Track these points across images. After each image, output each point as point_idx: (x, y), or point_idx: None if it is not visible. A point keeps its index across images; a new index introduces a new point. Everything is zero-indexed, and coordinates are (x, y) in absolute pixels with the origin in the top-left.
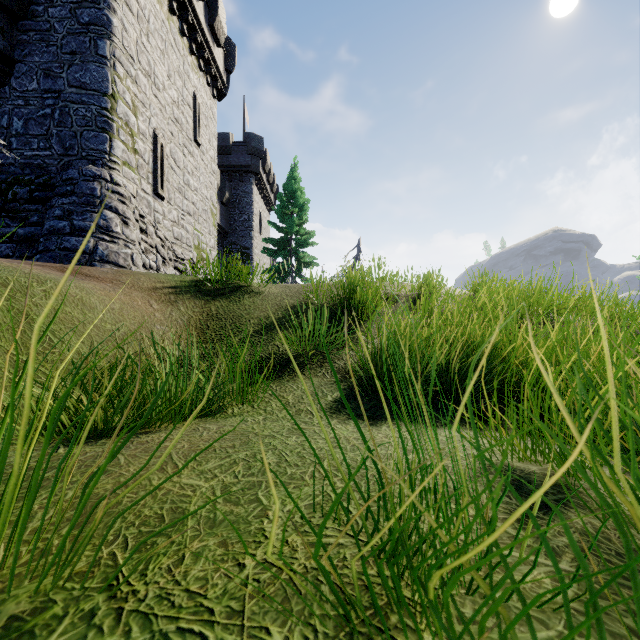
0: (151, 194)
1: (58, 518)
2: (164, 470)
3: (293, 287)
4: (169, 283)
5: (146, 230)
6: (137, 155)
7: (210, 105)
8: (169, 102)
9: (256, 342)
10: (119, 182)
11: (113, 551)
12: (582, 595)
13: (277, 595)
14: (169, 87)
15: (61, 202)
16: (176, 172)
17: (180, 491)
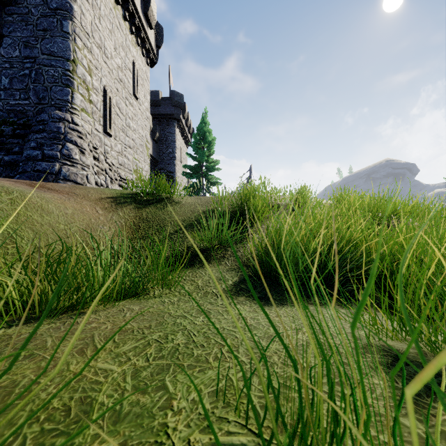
0: (102, 132)
1: None
2: (84, 353)
3: (203, 198)
4: (111, 195)
5: (98, 158)
6: (92, 104)
7: (145, 70)
8: (115, 67)
9: (175, 238)
10: (78, 123)
11: None
12: None
13: None
14: (115, 56)
15: (35, 137)
16: (120, 117)
17: (93, 377)
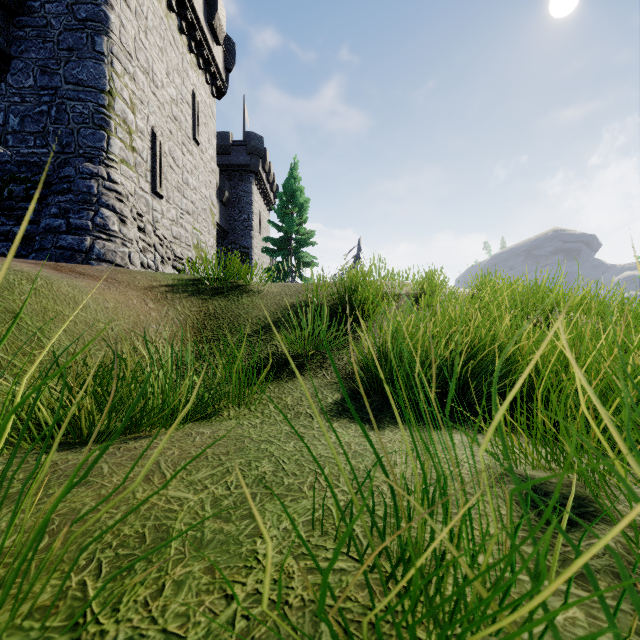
0: (149, 192)
1: (18, 544)
2: (150, 481)
3: (292, 286)
4: (166, 282)
5: (144, 229)
6: (135, 153)
7: (209, 103)
8: (168, 100)
9: (254, 342)
10: (116, 180)
11: (84, 579)
12: (626, 637)
13: (269, 636)
14: (168, 85)
15: (57, 200)
16: (175, 171)
17: (166, 505)
